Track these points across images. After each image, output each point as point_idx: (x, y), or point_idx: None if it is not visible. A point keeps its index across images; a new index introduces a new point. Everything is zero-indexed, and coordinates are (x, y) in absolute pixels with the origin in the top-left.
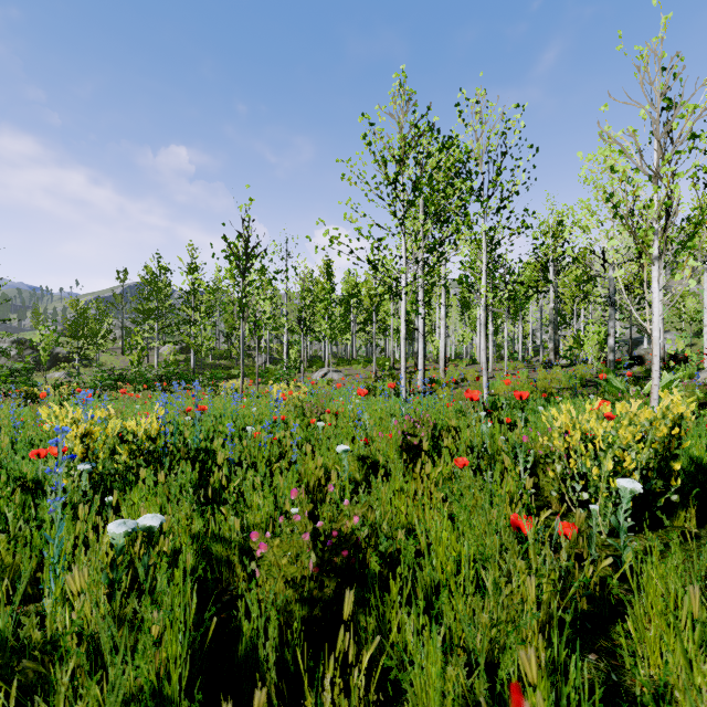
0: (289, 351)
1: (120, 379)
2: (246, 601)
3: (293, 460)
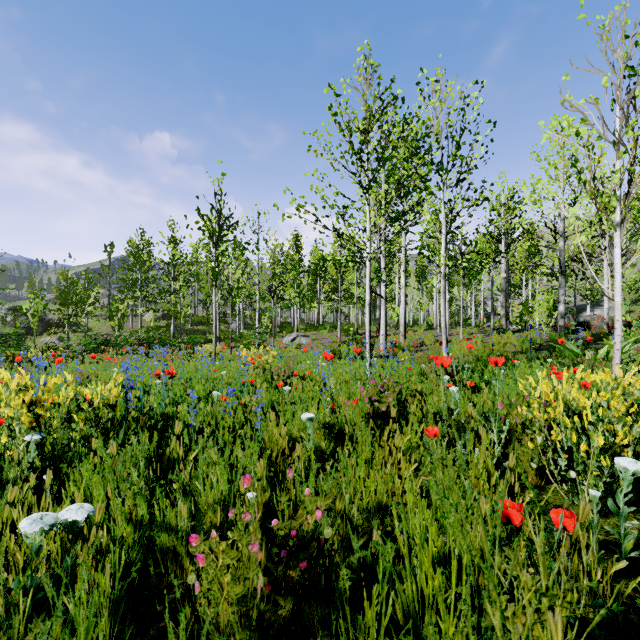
0: (261, 318)
1: (106, 343)
2: (193, 602)
3: (257, 426)
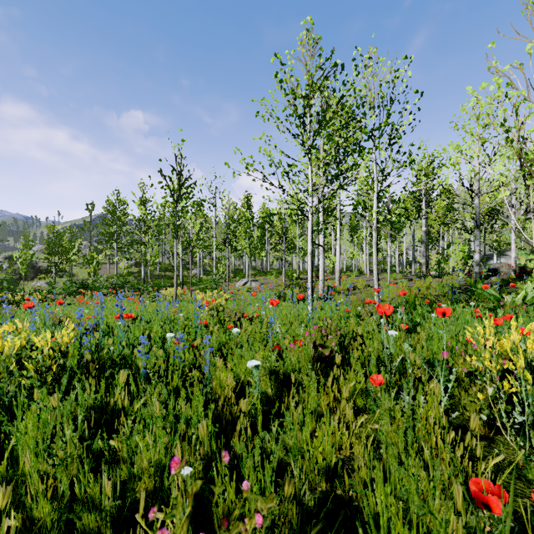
0: (218, 265)
1: (85, 287)
2: None
3: (206, 370)
